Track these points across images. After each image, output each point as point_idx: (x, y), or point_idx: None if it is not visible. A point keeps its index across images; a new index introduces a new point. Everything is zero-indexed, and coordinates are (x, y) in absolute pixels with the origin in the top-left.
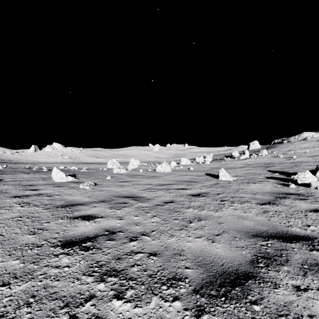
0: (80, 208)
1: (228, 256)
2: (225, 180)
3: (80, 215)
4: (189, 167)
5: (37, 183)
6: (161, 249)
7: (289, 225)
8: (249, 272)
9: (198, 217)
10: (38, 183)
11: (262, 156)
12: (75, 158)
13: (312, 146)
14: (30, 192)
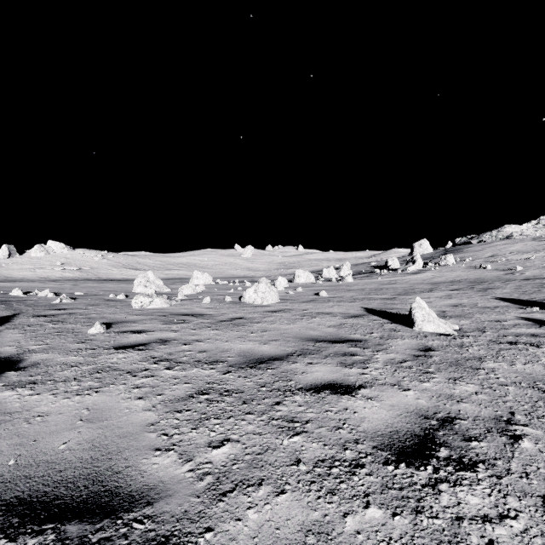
0: None
1: None
2: (434, 331)
3: None
4: (315, 289)
5: None
6: None
7: None
8: None
9: None
10: None
11: (450, 267)
12: (90, 270)
13: (532, 249)
14: None
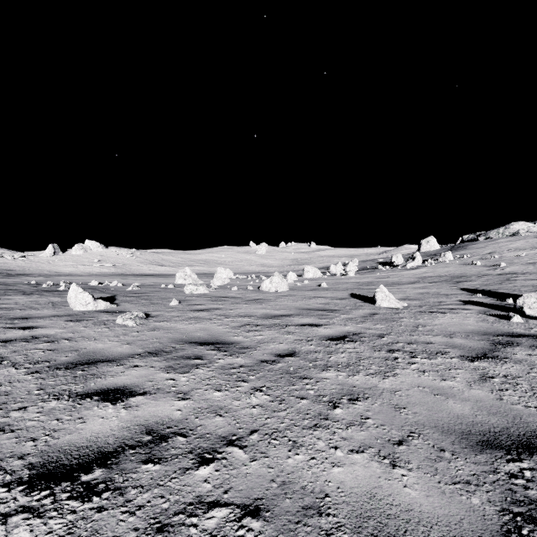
0: (105, 369)
1: (441, 515)
2: (388, 306)
3: (101, 387)
4: (319, 282)
5: (37, 314)
6: (271, 491)
7: None
8: None
9: (348, 392)
10: (40, 314)
11: (446, 263)
12: (123, 266)
13: (530, 246)
14: (17, 332)
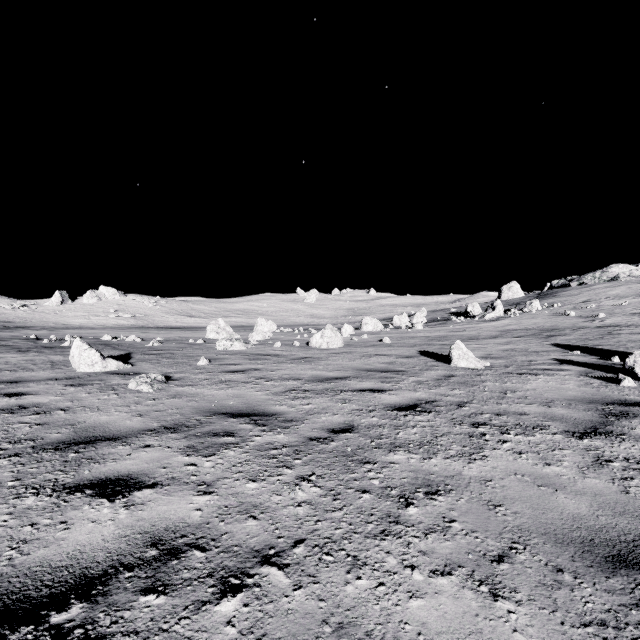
0: (107, 451)
1: None
2: (466, 367)
3: (97, 476)
4: (380, 336)
5: (30, 377)
6: None
7: None
8: None
9: (424, 482)
10: (34, 377)
11: (532, 314)
12: (145, 317)
13: (633, 293)
14: (0, 400)
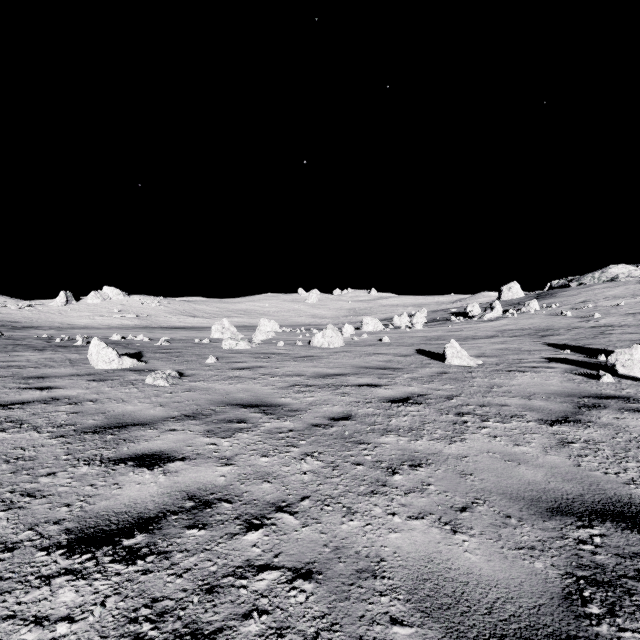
0: (138, 433)
1: (501, 578)
2: (459, 364)
3: (135, 452)
4: (380, 336)
5: (54, 373)
6: (324, 555)
7: (629, 480)
8: (568, 636)
9: (409, 458)
10: (57, 373)
11: (530, 314)
12: (148, 317)
13: (631, 294)
14: (33, 393)
